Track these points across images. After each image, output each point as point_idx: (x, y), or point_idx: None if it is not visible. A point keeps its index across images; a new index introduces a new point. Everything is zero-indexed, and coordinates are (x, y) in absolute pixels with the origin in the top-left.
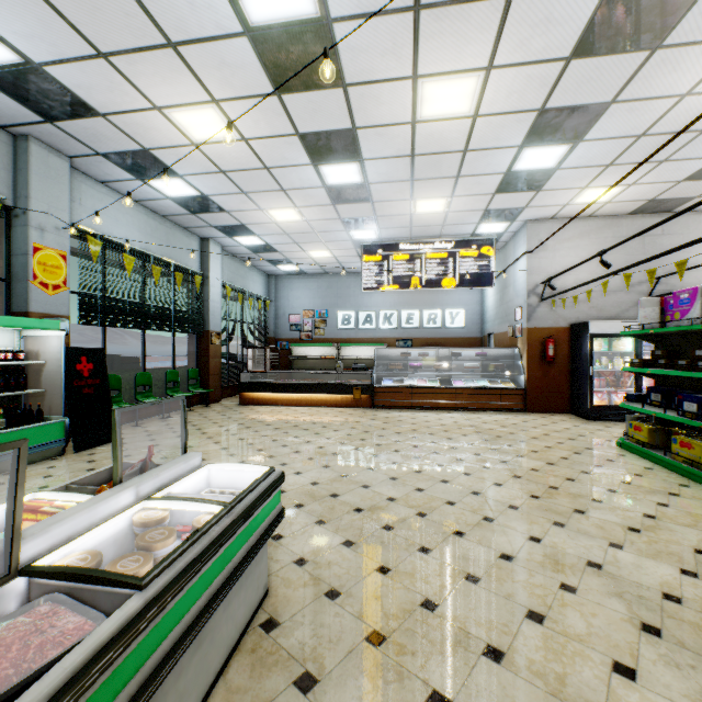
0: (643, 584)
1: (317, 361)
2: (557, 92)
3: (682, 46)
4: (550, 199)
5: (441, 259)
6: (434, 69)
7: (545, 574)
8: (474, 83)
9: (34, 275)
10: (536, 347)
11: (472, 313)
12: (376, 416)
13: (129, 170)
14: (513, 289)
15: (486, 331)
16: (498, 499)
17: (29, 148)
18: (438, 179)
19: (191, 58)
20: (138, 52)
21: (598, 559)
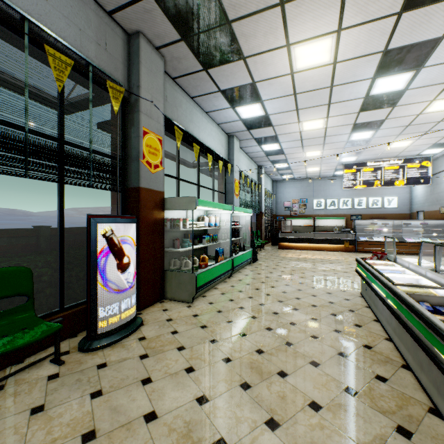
0: None
1: (301, 227)
2: None
3: None
4: None
5: (394, 170)
6: None
7: None
8: None
9: (234, 191)
10: None
11: (402, 198)
12: (365, 256)
13: (259, 142)
14: None
15: (414, 210)
16: None
17: (234, 140)
18: (414, 133)
19: (332, 106)
20: (312, 107)
21: None
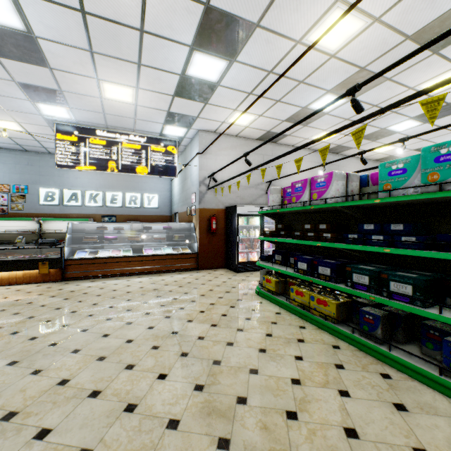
0: None
1: (14, 235)
2: None
3: None
4: (213, 113)
5: (136, 149)
6: None
7: None
8: None
9: None
10: (205, 222)
11: (164, 197)
12: (61, 291)
13: None
14: (191, 180)
15: (174, 211)
16: (157, 412)
17: None
18: (120, 60)
19: None
20: None
21: None
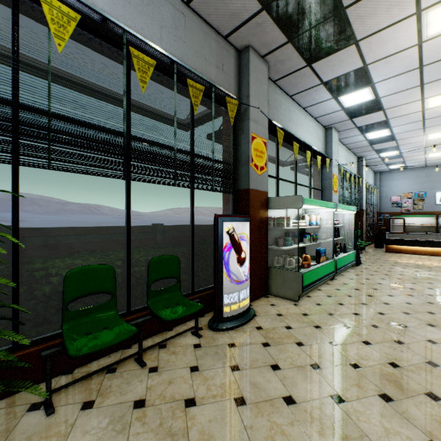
0: None
1: (416, 227)
2: None
3: None
4: None
5: None
6: None
7: None
8: None
9: (332, 187)
10: None
11: None
12: None
13: (362, 131)
14: None
15: None
16: None
17: (332, 132)
18: None
19: None
20: None
21: None
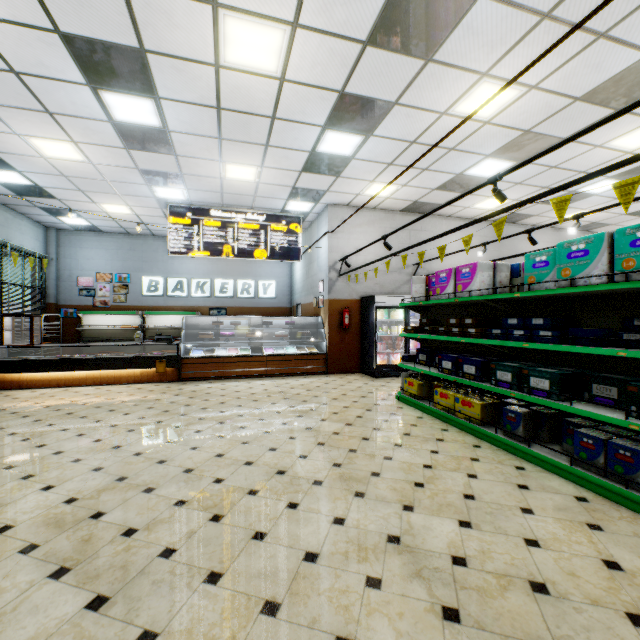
0: (435, 550)
1: (116, 331)
2: (355, 78)
3: (445, 66)
4: (346, 186)
5: (253, 230)
6: (237, 2)
7: (351, 569)
8: (280, 38)
9: None
10: (336, 316)
11: (283, 285)
12: (182, 390)
13: None
14: (317, 264)
15: (295, 302)
16: (303, 475)
17: None
18: (247, 143)
19: None
20: None
21: (396, 531)
